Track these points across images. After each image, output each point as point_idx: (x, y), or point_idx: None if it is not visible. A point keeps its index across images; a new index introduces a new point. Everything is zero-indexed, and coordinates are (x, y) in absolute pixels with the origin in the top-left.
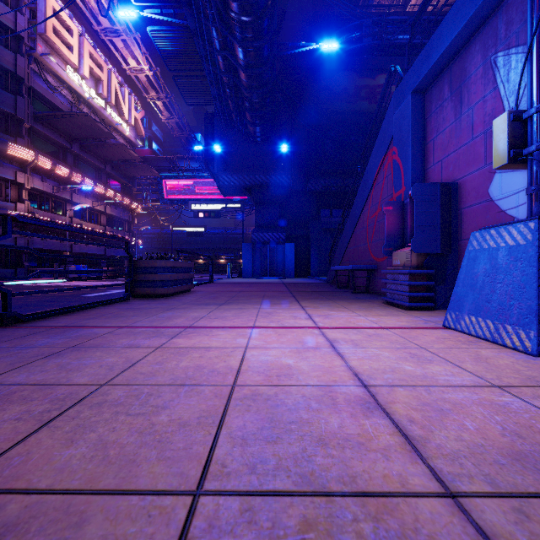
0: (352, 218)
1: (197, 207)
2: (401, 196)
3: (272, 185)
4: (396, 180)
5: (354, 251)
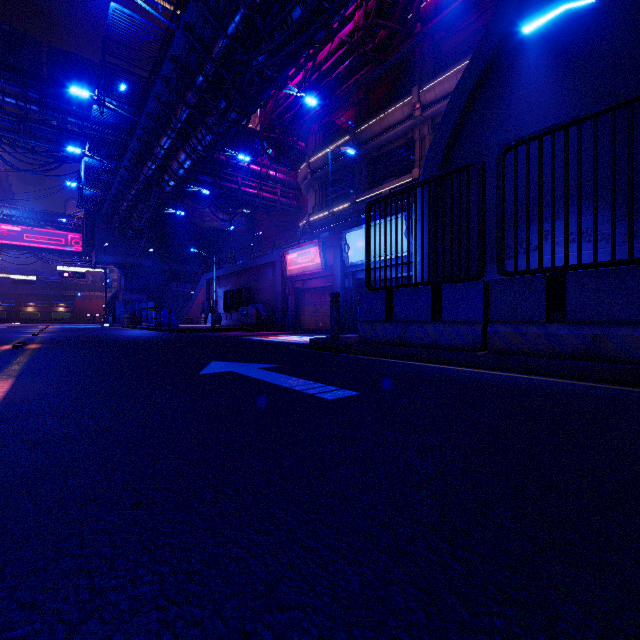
0: (192, 300)
1: (62, 269)
2: (205, 301)
3: (138, 265)
4: (204, 297)
5: (193, 312)
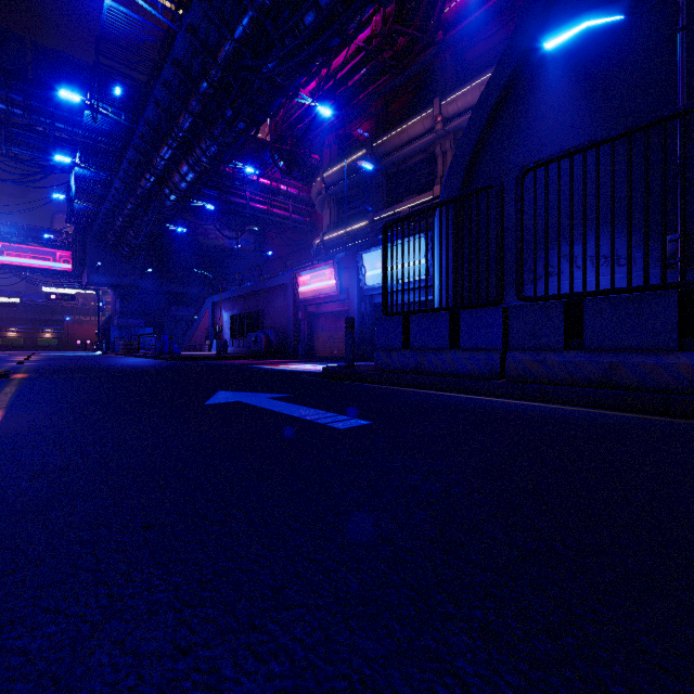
0: (196, 325)
1: (49, 290)
2: (210, 326)
3: (135, 286)
4: (209, 322)
5: (197, 338)
